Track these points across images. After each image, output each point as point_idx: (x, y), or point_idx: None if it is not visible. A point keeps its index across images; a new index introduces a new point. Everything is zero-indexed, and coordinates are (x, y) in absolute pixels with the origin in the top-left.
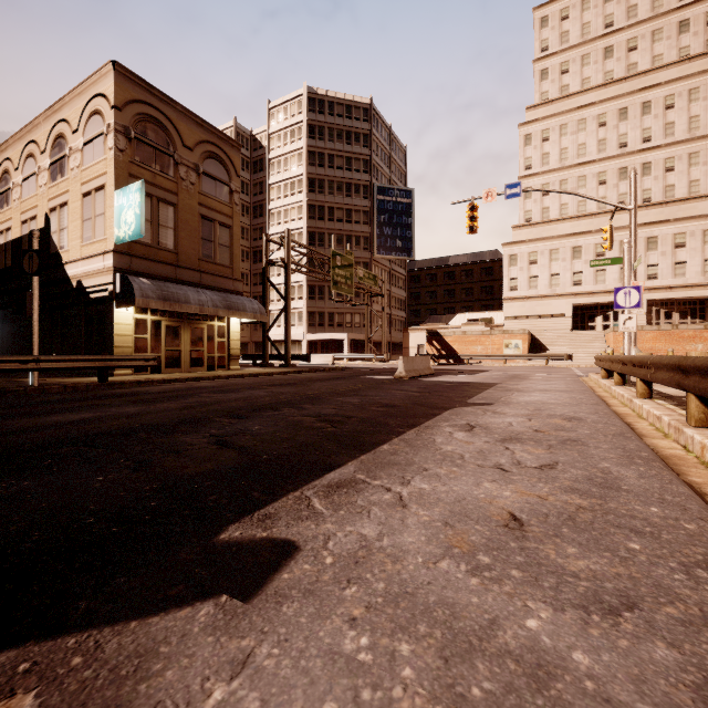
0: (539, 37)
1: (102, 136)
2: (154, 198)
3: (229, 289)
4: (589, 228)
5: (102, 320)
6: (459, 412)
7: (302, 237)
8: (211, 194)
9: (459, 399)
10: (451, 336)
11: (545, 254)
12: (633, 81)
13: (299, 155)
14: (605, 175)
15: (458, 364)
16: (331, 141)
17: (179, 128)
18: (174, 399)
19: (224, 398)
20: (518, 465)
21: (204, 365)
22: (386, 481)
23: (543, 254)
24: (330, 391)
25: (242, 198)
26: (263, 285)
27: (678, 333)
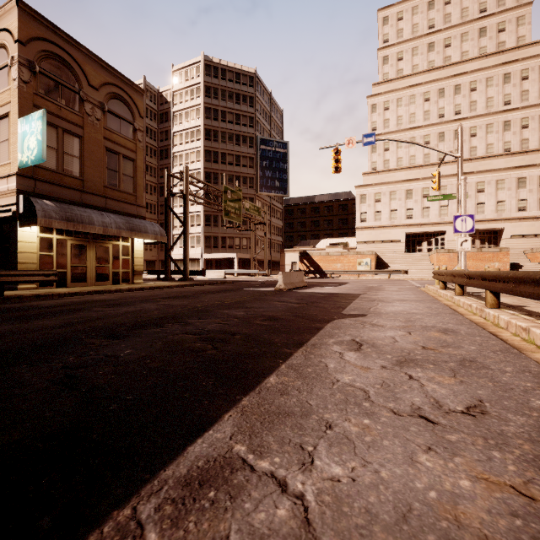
0: (382, 31)
1: (6, 68)
2: (59, 129)
3: (133, 213)
4: (417, 176)
5: (6, 238)
6: (340, 324)
7: (200, 176)
8: (116, 130)
9: (335, 310)
10: (318, 256)
11: (387, 195)
12: (448, 69)
13: (197, 110)
14: (429, 137)
15: (323, 278)
16: (223, 100)
17: (85, 69)
18: (58, 315)
19: (112, 313)
20: (440, 408)
21: (109, 279)
22: (278, 461)
23: (385, 195)
24: (218, 303)
25: (151, 143)
26: (165, 212)
27: (482, 254)
